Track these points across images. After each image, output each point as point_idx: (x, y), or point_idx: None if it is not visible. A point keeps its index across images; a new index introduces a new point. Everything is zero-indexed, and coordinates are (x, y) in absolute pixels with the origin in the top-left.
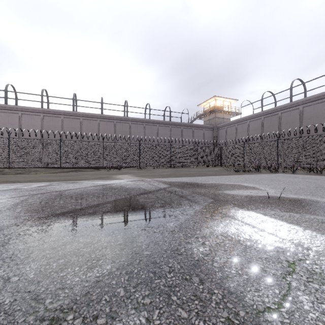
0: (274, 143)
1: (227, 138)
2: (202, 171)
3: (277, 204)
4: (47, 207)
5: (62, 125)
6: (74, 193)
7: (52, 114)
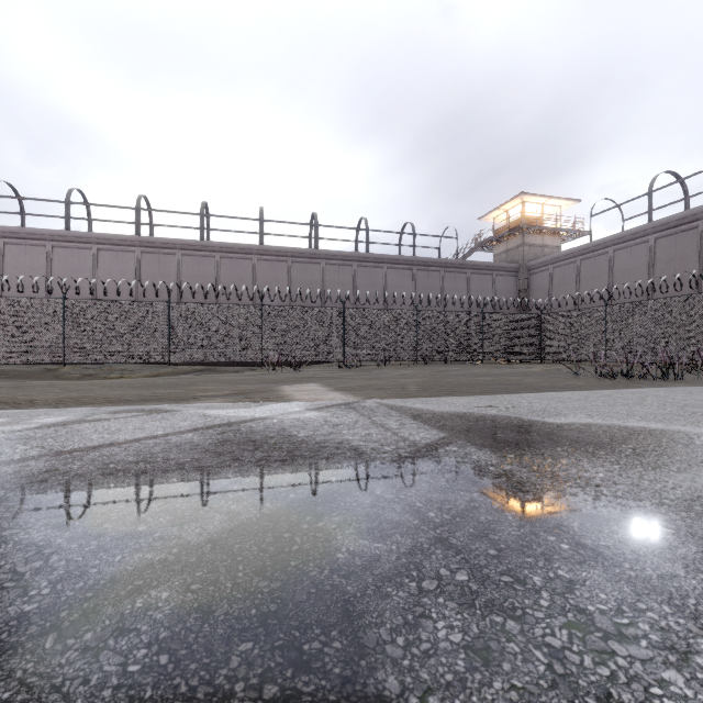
0: (699, 301)
1: (553, 293)
2: (506, 376)
3: None
4: None
5: (179, 271)
6: (101, 470)
7: (157, 247)
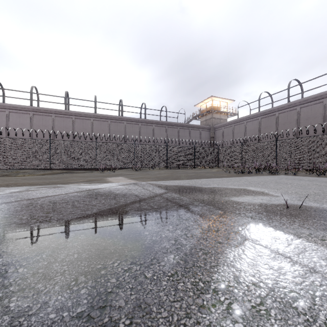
0: (273, 144)
1: (224, 139)
2: (200, 173)
3: (304, 218)
4: (0, 225)
5: (53, 124)
6: (49, 202)
7: (42, 112)
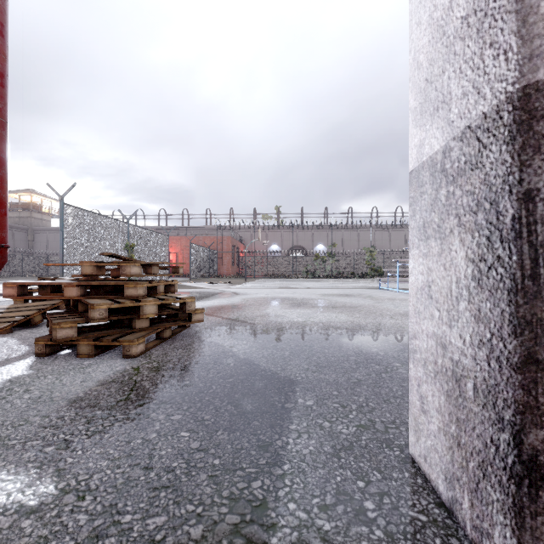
0: None
1: (49, 245)
2: None
3: None
4: None
5: None
6: None
7: None
